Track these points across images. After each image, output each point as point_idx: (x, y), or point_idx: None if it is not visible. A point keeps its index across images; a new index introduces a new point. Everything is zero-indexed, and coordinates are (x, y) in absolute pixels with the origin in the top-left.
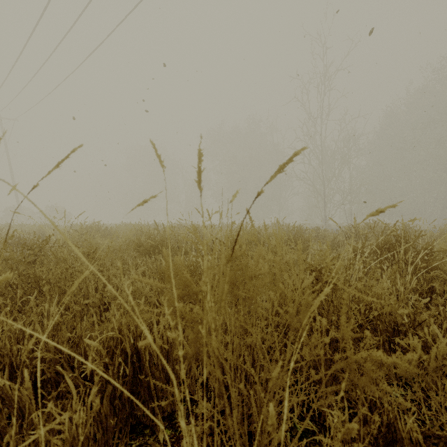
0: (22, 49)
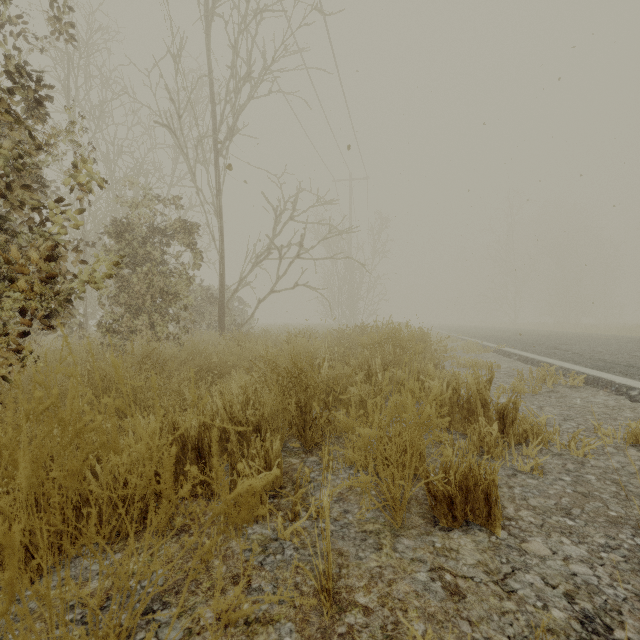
0: None
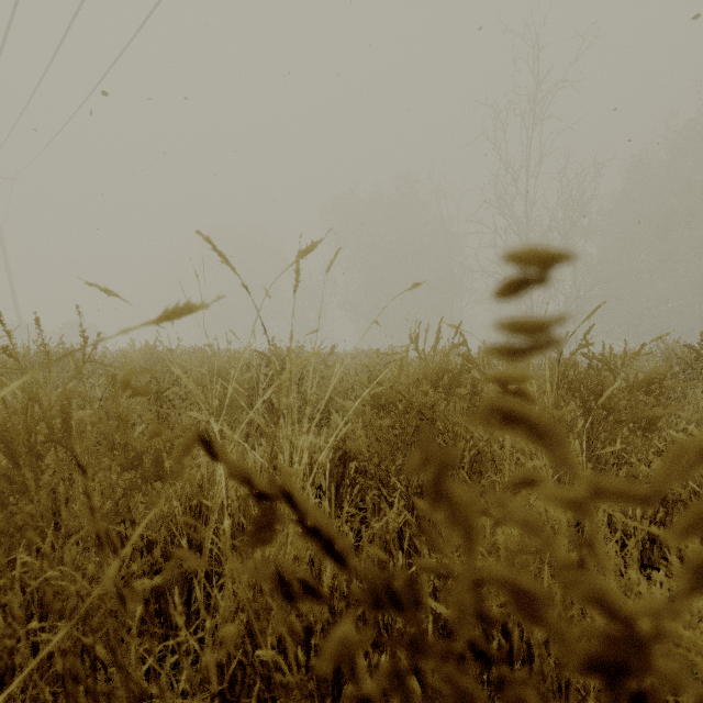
0: (2, 43)
